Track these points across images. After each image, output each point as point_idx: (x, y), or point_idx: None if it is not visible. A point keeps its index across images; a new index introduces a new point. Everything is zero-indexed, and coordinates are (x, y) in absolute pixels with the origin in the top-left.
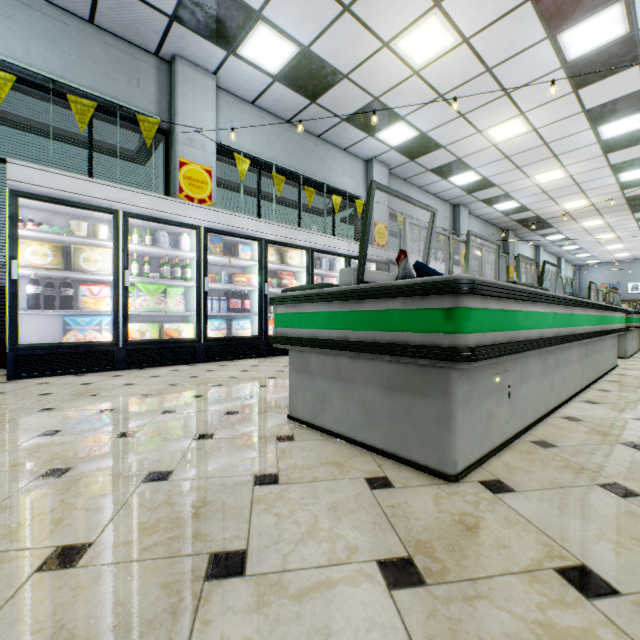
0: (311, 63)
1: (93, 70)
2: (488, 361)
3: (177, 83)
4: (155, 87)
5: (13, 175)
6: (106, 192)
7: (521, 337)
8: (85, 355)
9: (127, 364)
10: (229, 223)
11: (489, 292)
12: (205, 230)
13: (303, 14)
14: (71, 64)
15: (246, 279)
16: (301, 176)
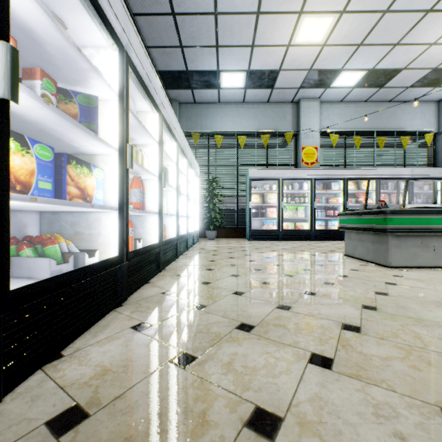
0: (376, 73)
1: (268, 121)
2: (403, 234)
3: (300, 111)
4: (291, 116)
5: (250, 173)
6: (275, 172)
7: (434, 227)
8: (269, 234)
9: (282, 238)
10: (326, 174)
11: (401, 213)
12: (314, 179)
13: (367, 59)
14: (261, 122)
15: (335, 200)
16: (374, 132)
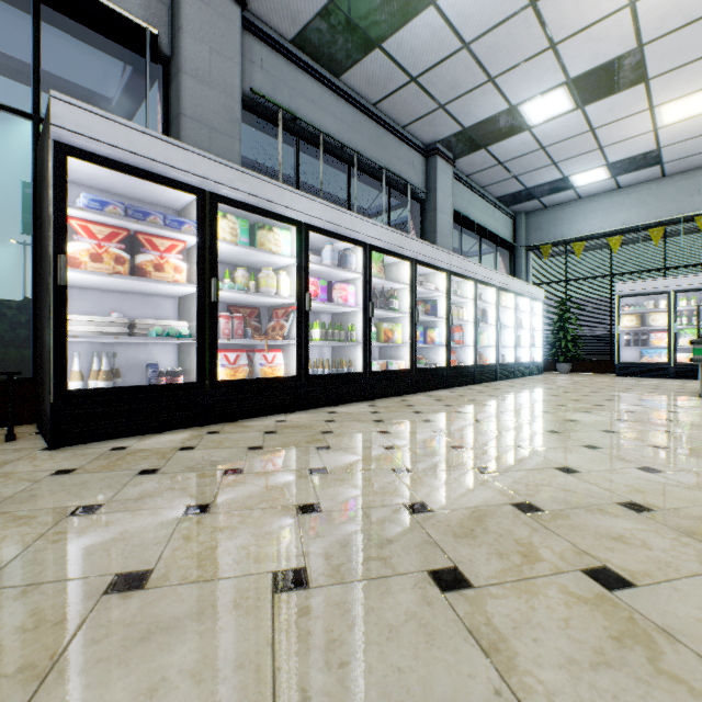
0: None
1: (664, 204)
2: None
3: None
4: None
5: (617, 289)
6: (661, 283)
7: None
8: (650, 369)
9: (675, 376)
10: None
11: None
12: None
13: None
14: (651, 209)
15: None
16: None
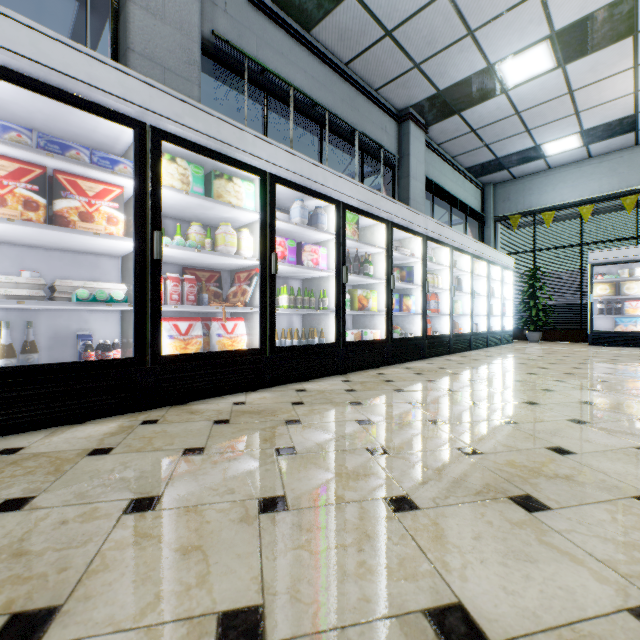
0: None
1: (637, 172)
2: None
3: None
4: None
5: (590, 258)
6: (637, 251)
7: None
8: (625, 338)
9: None
10: None
11: None
12: None
13: None
14: (623, 177)
15: None
16: None
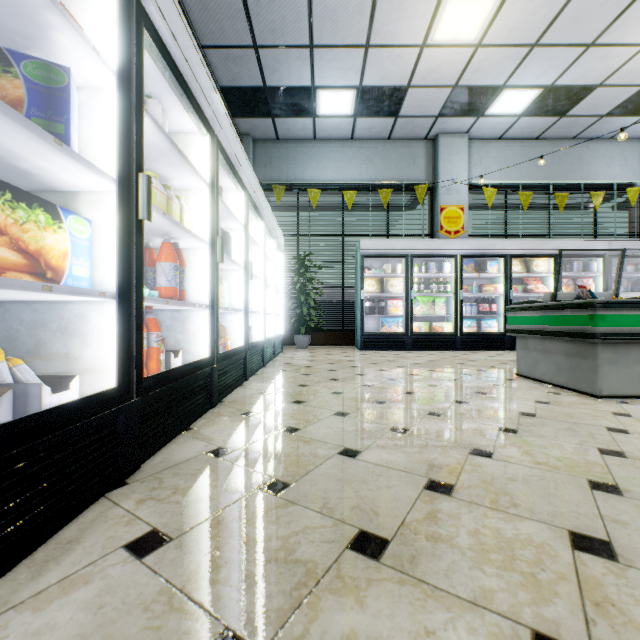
0: (556, 93)
1: (389, 168)
2: (624, 341)
3: (439, 153)
4: (424, 161)
5: (362, 247)
6: (401, 245)
7: None
8: (391, 340)
9: (412, 347)
10: (478, 248)
11: (620, 306)
12: (460, 256)
13: (544, 69)
14: (378, 170)
15: (492, 288)
16: (550, 185)
